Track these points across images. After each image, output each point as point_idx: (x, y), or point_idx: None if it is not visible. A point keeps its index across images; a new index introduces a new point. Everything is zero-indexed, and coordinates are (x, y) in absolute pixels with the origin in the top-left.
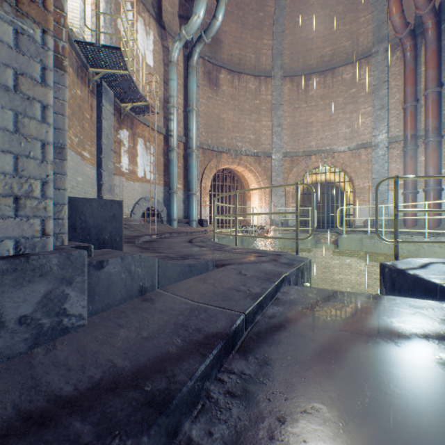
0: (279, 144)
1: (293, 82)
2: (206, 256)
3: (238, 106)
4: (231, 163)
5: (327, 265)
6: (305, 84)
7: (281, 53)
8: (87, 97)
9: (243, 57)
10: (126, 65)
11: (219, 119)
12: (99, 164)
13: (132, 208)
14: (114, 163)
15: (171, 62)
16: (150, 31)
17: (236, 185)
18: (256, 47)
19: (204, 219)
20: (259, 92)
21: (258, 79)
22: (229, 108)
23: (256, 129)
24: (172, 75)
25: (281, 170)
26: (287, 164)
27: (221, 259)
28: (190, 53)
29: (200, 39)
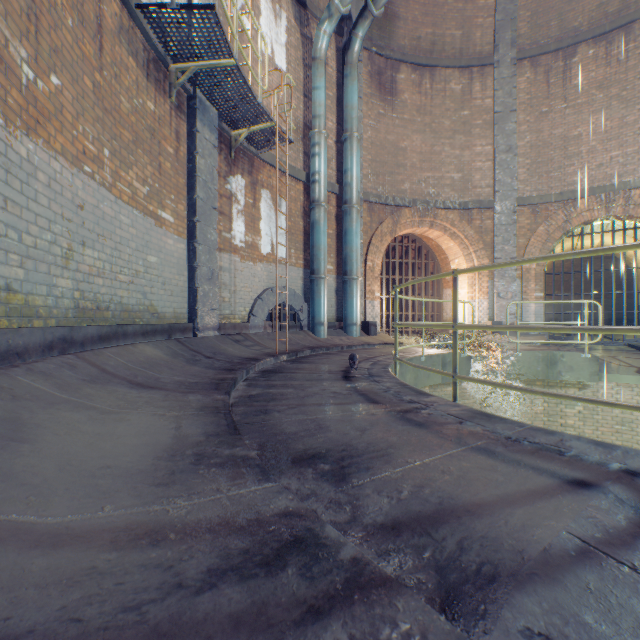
0: (509, 185)
1: (536, 66)
2: (393, 471)
3: (431, 125)
4: (417, 224)
5: (627, 419)
6: (563, 66)
7: (512, 16)
8: (168, 117)
9: (438, 38)
10: (229, 45)
11: (396, 150)
12: (190, 233)
13: (251, 307)
14: (220, 231)
15: (315, 59)
16: (281, 12)
17: (424, 263)
18: (464, 16)
19: (371, 322)
20: (468, 95)
21: (467, 73)
22: (413, 130)
23: (463, 162)
24: (316, 81)
25: (513, 231)
26: (524, 219)
27: (446, 497)
28: (348, 41)
29: (364, 12)
